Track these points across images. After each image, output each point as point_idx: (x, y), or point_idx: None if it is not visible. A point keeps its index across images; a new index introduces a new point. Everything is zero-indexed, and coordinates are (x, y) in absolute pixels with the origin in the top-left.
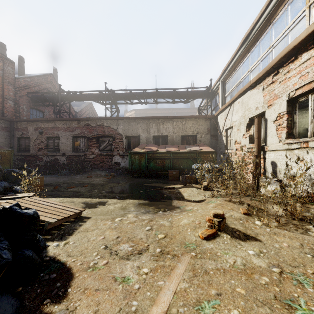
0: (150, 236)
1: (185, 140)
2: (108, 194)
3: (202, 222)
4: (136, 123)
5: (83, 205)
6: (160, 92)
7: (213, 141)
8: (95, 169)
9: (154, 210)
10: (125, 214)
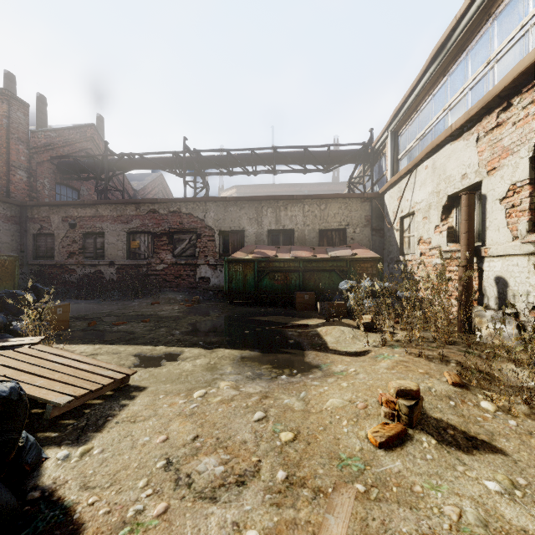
0: (263, 436)
1: (325, 238)
2: (185, 336)
3: (372, 405)
4: (237, 209)
5: (135, 360)
6: (281, 154)
7: (376, 239)
8: (166, 289)
9: (271, 372)
10: (214, 381)
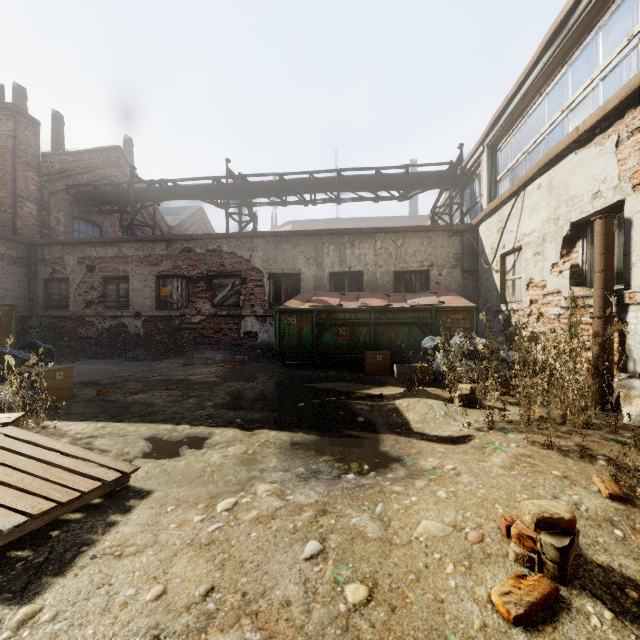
0: (317, 592)
1: (402, 282)
2: (219, 411)
3: (491, 536)
4: (292, 246)
5: (145, 446)
6: (346, 178)
7: (469, 284)
8: (203, 347)
9: (333, 467)
10: (250, 482)
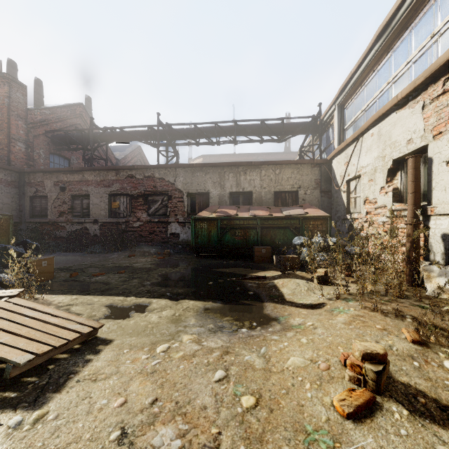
0: (223, 401)
1: (279, 199)
2: (155, 287)
3: (334, 366)
4: (203, 174)
5: (106, 311)
6: (241, 126)
7: (325, 200)
8: (142, 243)
9: (232, 324)
10: (177, 334)
